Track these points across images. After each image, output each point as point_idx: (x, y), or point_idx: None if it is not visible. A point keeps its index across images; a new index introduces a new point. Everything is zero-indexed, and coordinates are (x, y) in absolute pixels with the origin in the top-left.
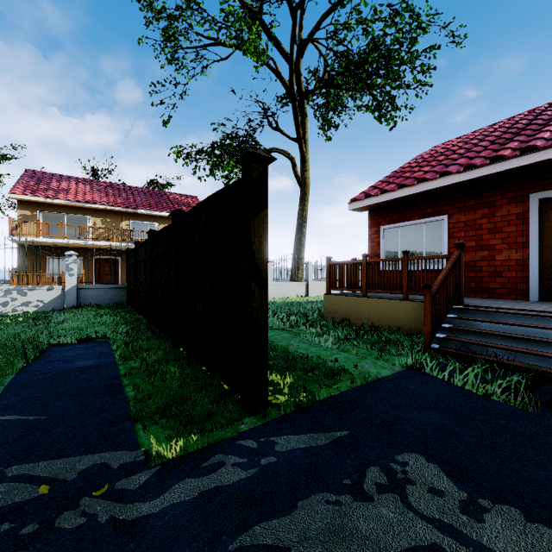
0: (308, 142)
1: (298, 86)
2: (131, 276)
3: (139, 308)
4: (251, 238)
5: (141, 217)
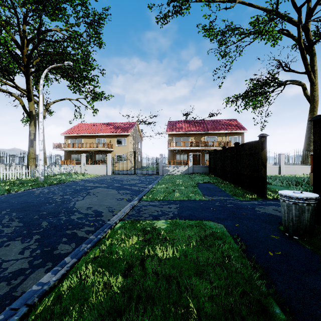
0: (316, 71)
1: (307, 38)
2: (211, 162)
3: (216, 174)
4: (261, 156)
5: (209, 135)
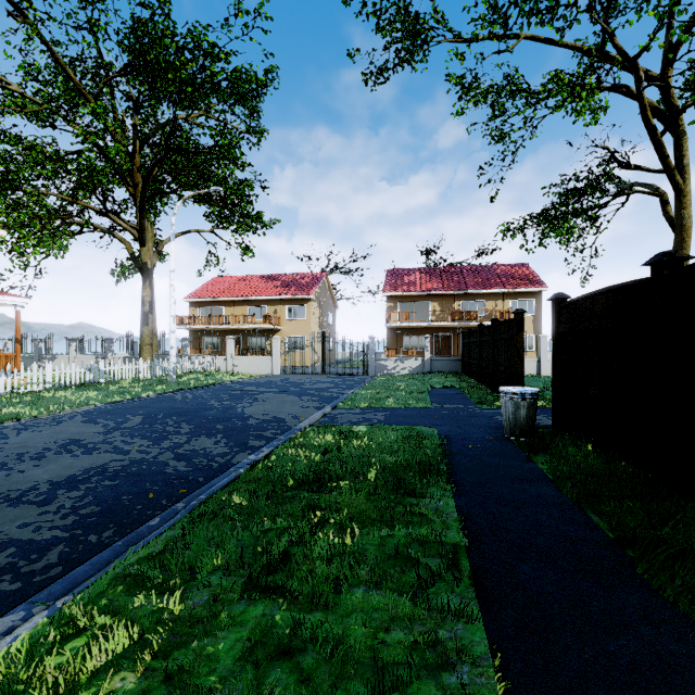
0: (688, 168)
1: (667, 103)
2: (465, 352)
3: (471, 374)
4: (516, 342)
5: (469, 297)
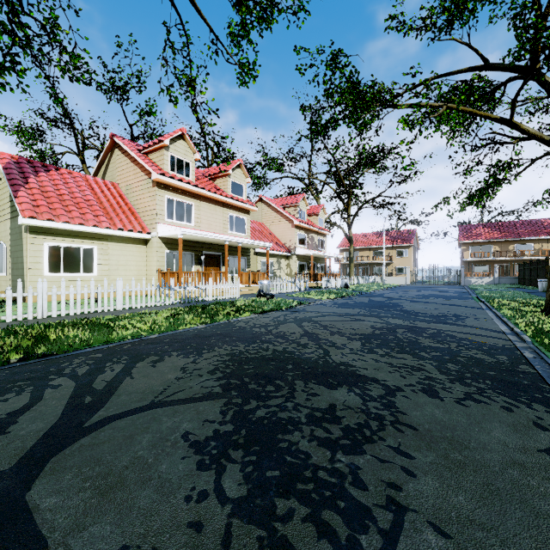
0: None
1: None
2: (520, 273)
3: (525, 284)
4: (545, 268)
5: (521, 242)
